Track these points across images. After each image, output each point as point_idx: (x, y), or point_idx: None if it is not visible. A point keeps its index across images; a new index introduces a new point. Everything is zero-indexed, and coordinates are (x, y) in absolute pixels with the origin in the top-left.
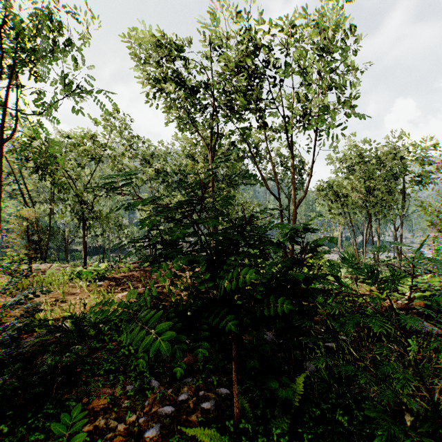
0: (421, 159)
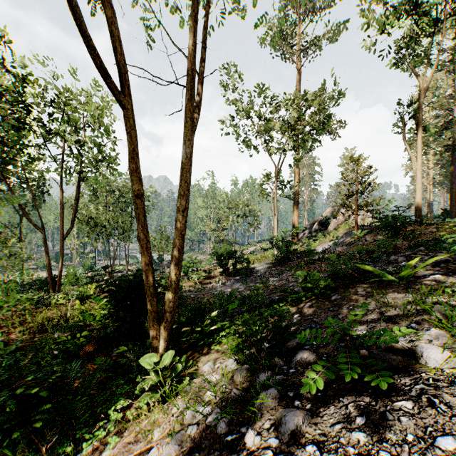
0: None
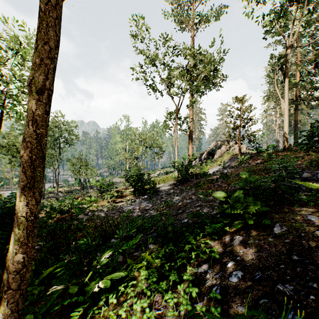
0: (69, 131)
